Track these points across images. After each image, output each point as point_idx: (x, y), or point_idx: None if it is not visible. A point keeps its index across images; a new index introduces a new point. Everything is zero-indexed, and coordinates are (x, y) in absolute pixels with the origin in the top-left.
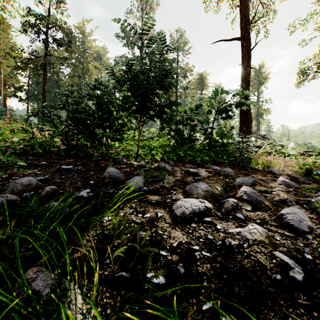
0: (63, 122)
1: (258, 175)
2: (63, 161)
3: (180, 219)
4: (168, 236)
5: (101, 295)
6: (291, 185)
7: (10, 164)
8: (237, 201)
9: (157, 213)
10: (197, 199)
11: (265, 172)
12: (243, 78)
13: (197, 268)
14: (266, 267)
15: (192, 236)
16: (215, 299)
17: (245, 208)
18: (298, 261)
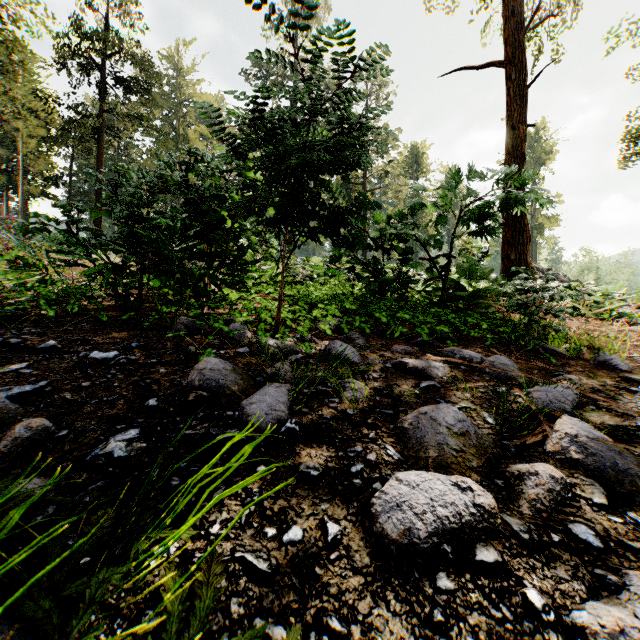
0: (107, 244)
1: (577, 374)
2: (101, 338)
3: (399, 550)
4: None
5: None
6: None
7: None
8: (563, 475)
9: (325, 522)
10: (447, 478)
11: (589, 363)
12: (510, 149)
13: None
14: None
15: None
16: None
17: (587, 495)
18: None
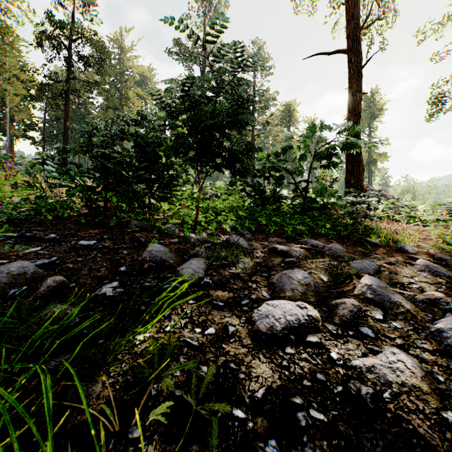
0: (85, 173)
1: (383, 255)
2: (83, 233)
3: (266, 338)
4: (247, 375)
5: None
6: (439, 273)
7: (0, 239)
8: (359, 304)
9: (227, 326)
10: (293, 303)
11: (392, 249)
12: (350, 108)
13: (303, 451)
14: (435, 448)
15: (289, 373)
16: None
17: (373, 315)
18: None
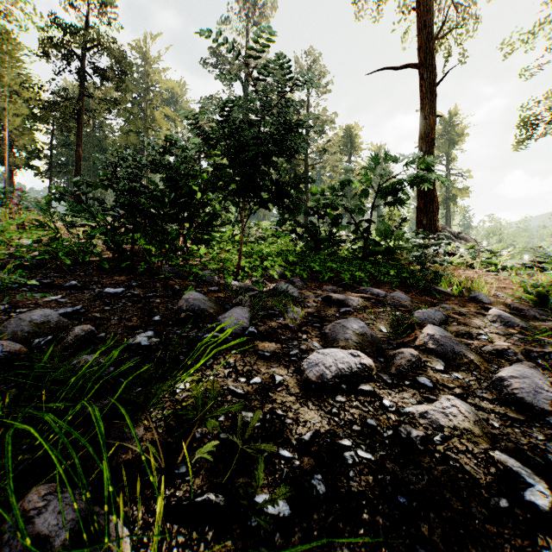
0: (108, 211)
1: (453, 305)
2: (107, 280)
3: (316, 387)
4: (295, 421)
5: (169, 540)
6: (512, 324)
7: (13, 286)
8: (419, 354)
9: (274, 375)
10: (346, 351)
11: (465, 299)
12: (422, 134)
13: (349, 484)
14: (479, 481)
15: (339, 419)
16: (386, 547)
17: (433, 366)
18: (537, 470)
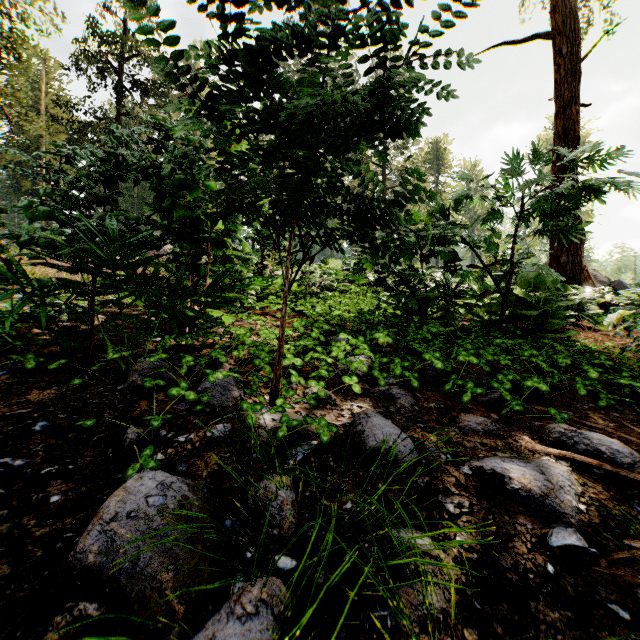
0: (34, 258)
1: None
2: (6, 404)
3: None
4: None
5: None
6: None
7: None
8: None
9: None
10: None
11: None
12: (559, 132)
13: None
14: None
15: None
16: None
17: None
18: None
